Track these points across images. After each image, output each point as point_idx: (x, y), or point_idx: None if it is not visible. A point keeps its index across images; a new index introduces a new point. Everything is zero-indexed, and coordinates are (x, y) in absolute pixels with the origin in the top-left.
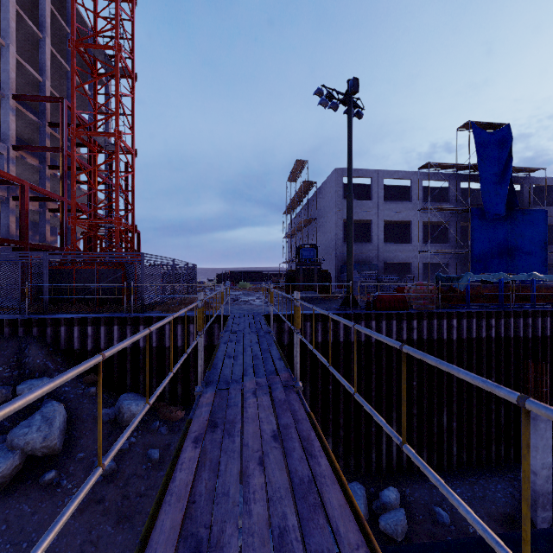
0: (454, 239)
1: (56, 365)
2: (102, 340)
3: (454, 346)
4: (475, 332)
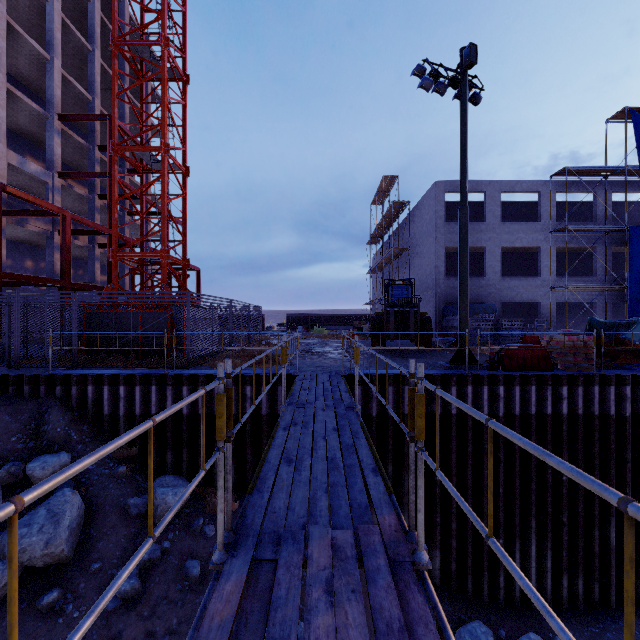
0: (601, 271)
1: (80, 435)
2: (137, 403)
3: (628, 425)
4: None
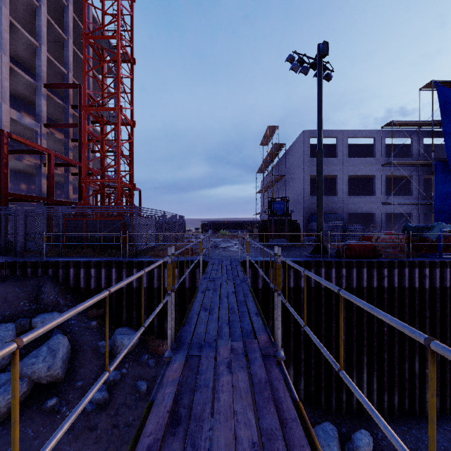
0: (416, 191)
1: (65, 301)
2: (102, 280)
3: (427, 294)
4: (449, 281)
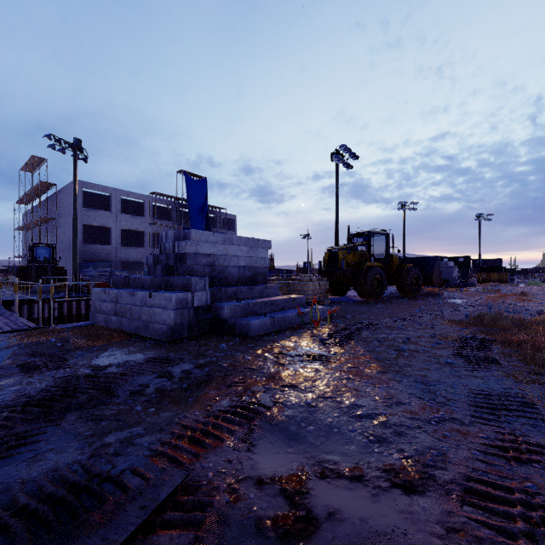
0: None
1: None
2: None
3: None
4: None
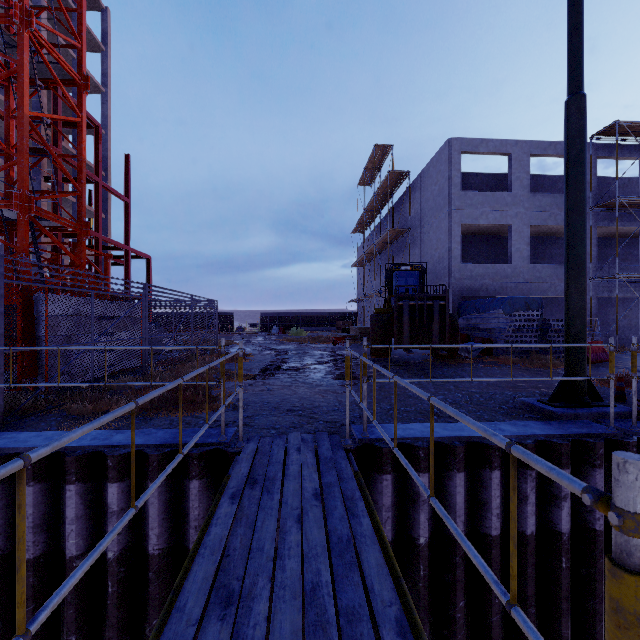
0: None
1: None
2: None
3: None
4: None
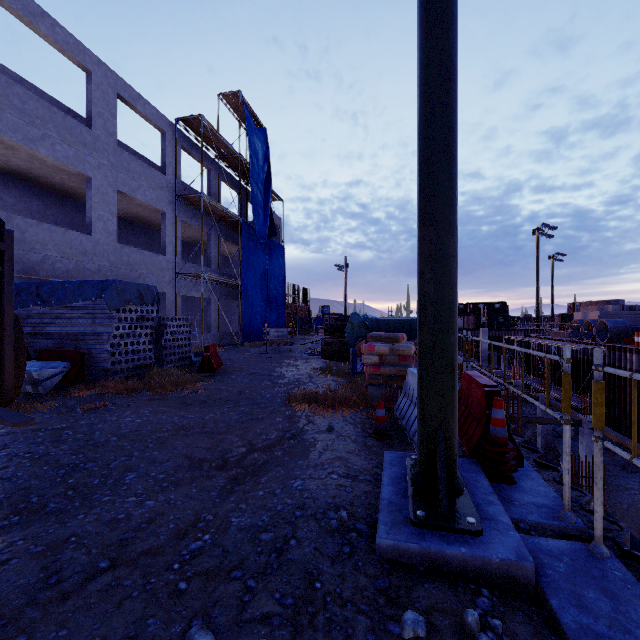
0: (215, 262)
1: None
2: None
3: None
4: None
